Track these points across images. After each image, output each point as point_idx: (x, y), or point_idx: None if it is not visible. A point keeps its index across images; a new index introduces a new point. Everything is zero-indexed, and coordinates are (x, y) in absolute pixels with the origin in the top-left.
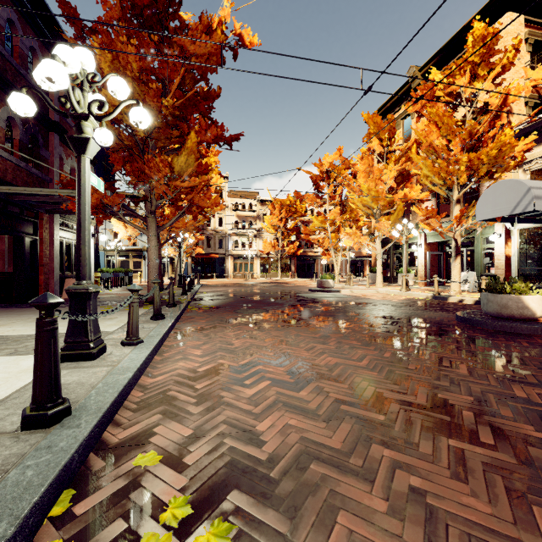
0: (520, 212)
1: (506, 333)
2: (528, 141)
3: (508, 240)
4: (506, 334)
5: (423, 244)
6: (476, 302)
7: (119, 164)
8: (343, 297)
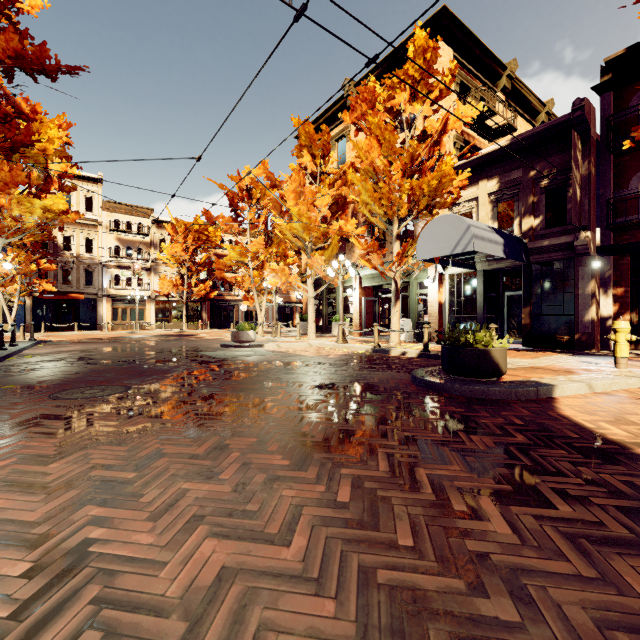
0: (460, 251)
1: (480, 401)
2: (463, 178)
3: (440, 285)
4: (481, 402)
5: (359, 288)
6: (419, 355)
7: None
8: (266, 355)
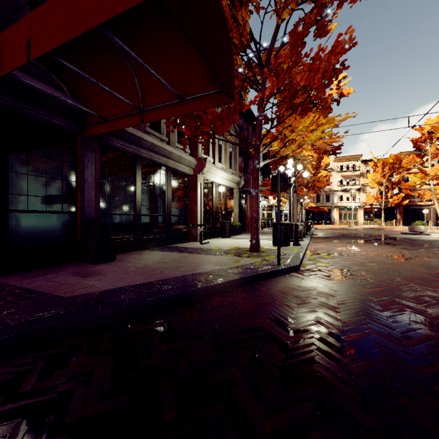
0: None
1: None
2: None
3: None
4: None
5: None
6: None
7: (273, 166)
8: (425, 237)
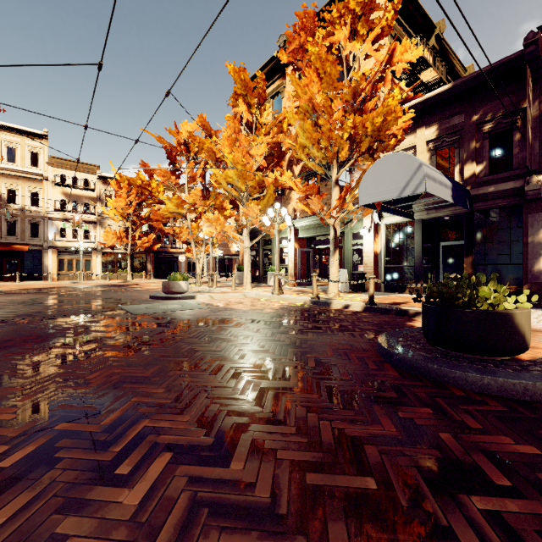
0: (410, 193)
1: (530, 409)
2: (407, 119)
3: (376, 235)
4: (537, 415)
5: (294, 239)
6: (365, 308)
7: None
8: (193, 309)
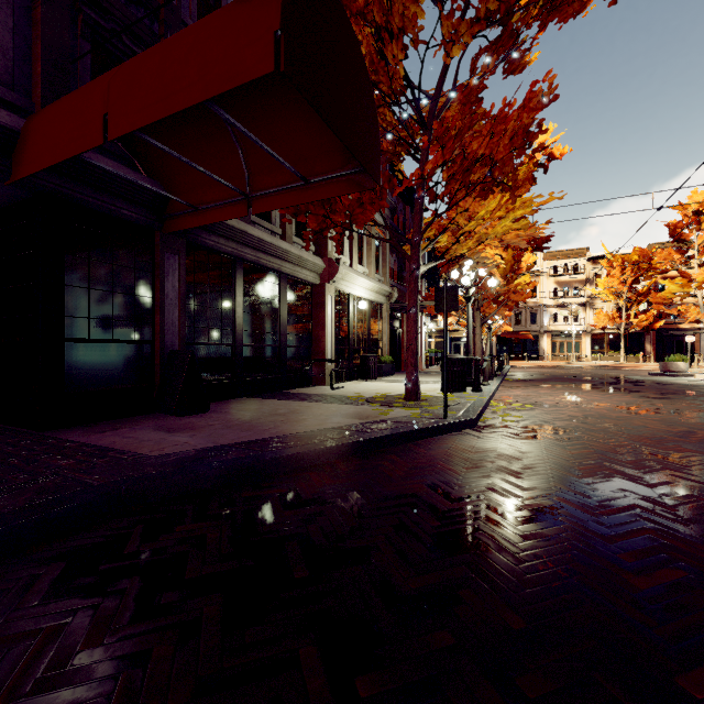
0: None
1: None
2: None
3: None
4: None
5: None
6: None
7: (445, 268)
8: (684, 381)
